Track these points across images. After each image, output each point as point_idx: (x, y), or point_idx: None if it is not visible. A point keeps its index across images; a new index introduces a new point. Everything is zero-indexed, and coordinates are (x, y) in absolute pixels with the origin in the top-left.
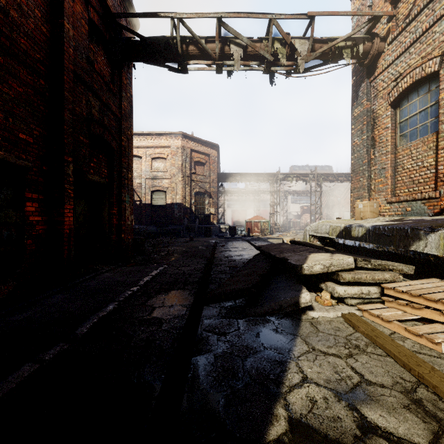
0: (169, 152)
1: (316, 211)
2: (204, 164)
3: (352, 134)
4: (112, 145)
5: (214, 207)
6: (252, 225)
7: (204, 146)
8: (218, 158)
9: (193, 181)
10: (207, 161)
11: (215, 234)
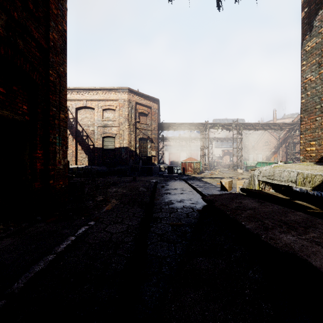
0: (117, 104)
1: (238, 153)
2: (147, 115)
3: (303, 70)
4: (32, 76)
5: (155, 150)
6: (186, 165)
7: (147, 99)
8: (158, 111)
9: (138, 129)
10: (149, 112)
11: (156, 172)
